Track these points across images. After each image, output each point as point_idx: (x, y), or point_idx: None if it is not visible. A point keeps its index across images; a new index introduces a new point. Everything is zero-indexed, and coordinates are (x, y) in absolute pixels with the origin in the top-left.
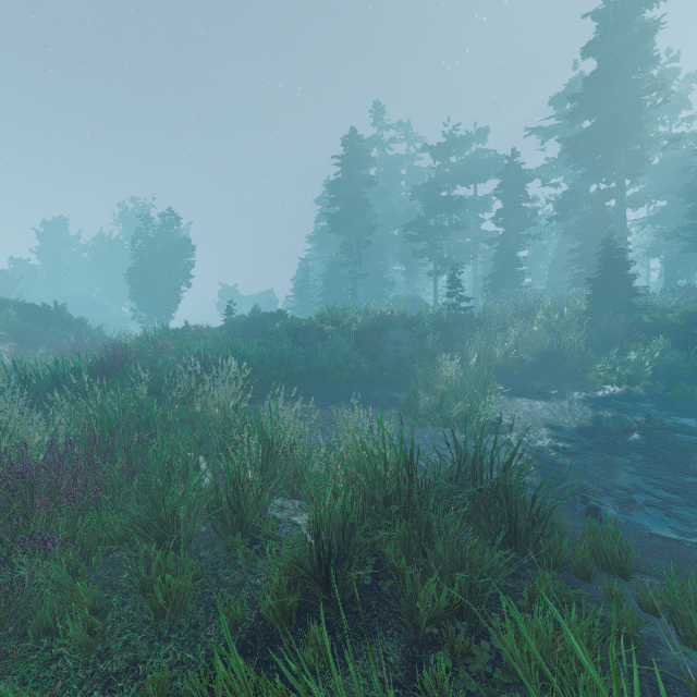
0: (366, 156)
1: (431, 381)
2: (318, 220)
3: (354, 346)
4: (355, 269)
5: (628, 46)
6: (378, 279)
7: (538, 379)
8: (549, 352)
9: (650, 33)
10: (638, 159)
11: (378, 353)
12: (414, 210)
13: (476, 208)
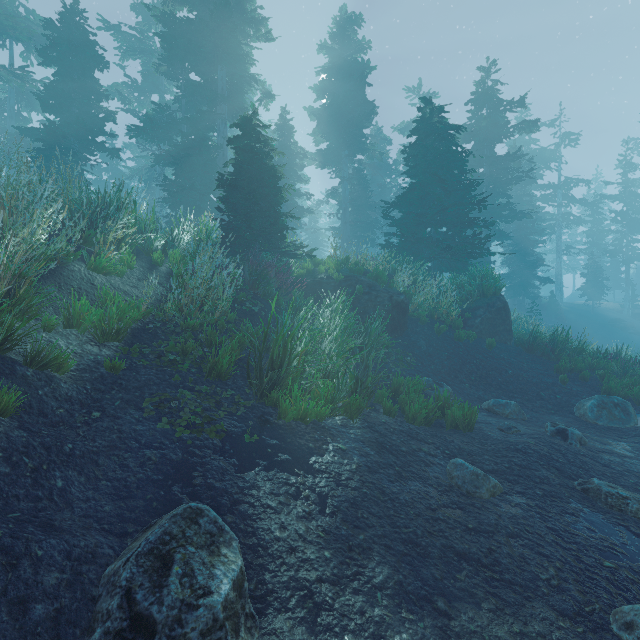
0: None
1: None
2: None
3: None
4: None
5: None
6: None
7: (123, 450)
8: (153, 321)
9: None
10: (238, 98)
11: None
12: None
13: (6, 76)
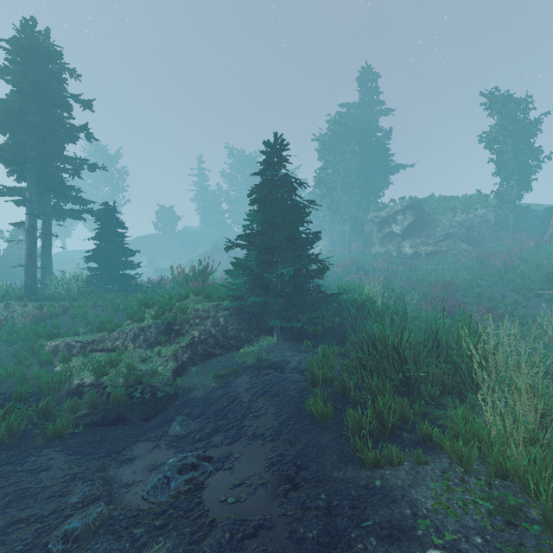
0: None
1: None
2: None
3: None
4: None
5: None
6: None
7: None
8: None
9: None
10: None
11: None
12: None
13: None
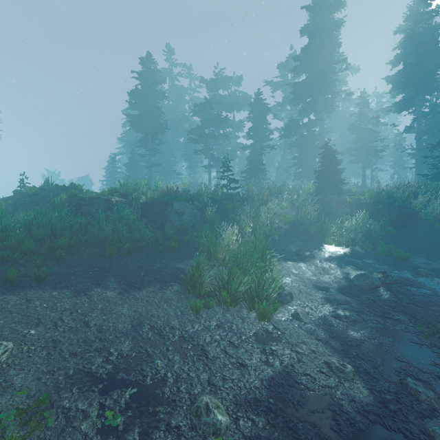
0: (159, 75)
1: (214, 250)
2: (124, 124)
3: (141, 217)
4: (151, 159)
5: (327, 31)
6: (169, 170)
7: (292, 242)
8: (295, 221)
9: (339, 24)
10: (330, 103)
11: (164, 222)
12: (194, 125)
13: (235, 126)
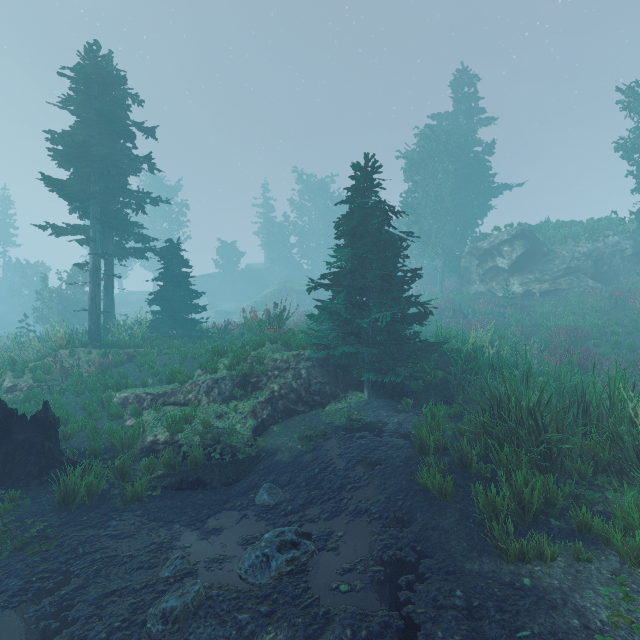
0: None
1: None
2: None
3: None
4: None
5: None
6: None
7: None
8: None
9: None
10: None
11: None
12: None
13: None
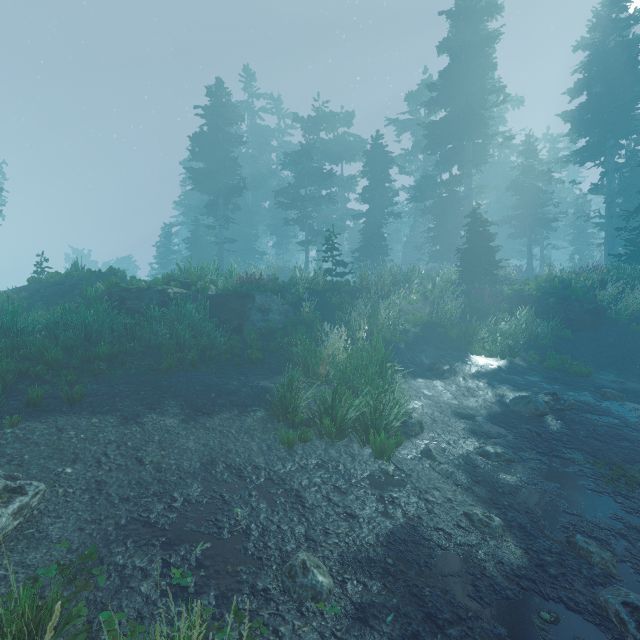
0: (234, 112)
1: (313, 362)
2: (183, 182)
3: (210, 315)
4: (222, 233)
5: (476, 47)
6: (248, 248)
7: (425, 352)
8: (428, 322)
9: (494, 38)
10: (481, 152)
11: (242, 324)
12: (285, 183)
13: (344, 185)
